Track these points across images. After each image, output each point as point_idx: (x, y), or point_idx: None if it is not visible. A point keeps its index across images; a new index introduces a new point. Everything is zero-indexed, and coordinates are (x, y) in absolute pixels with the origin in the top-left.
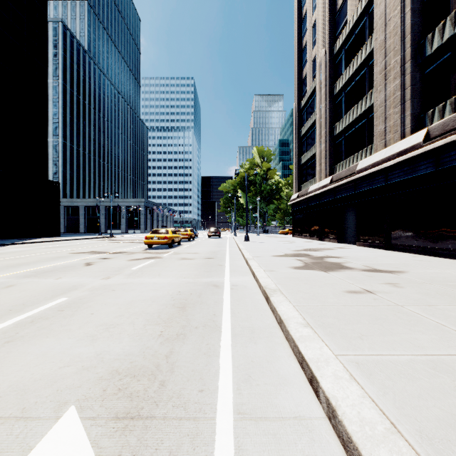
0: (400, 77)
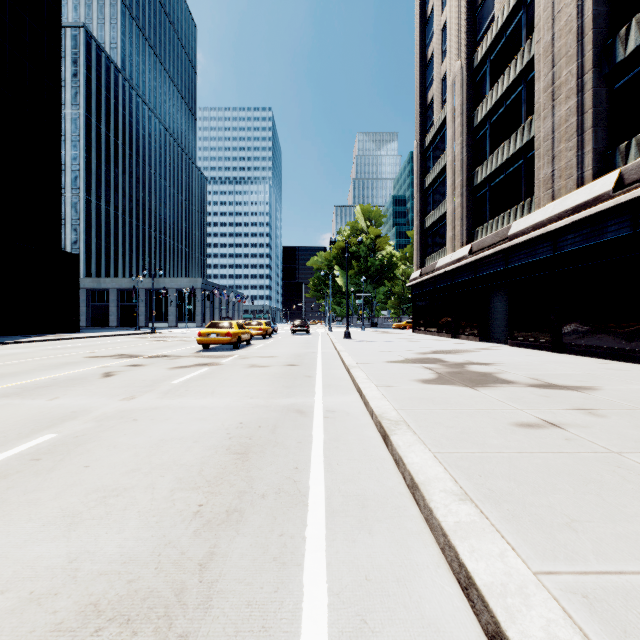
0: (575, 95)
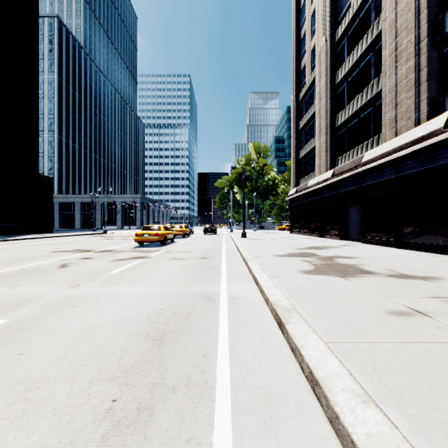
0: (414, 57)
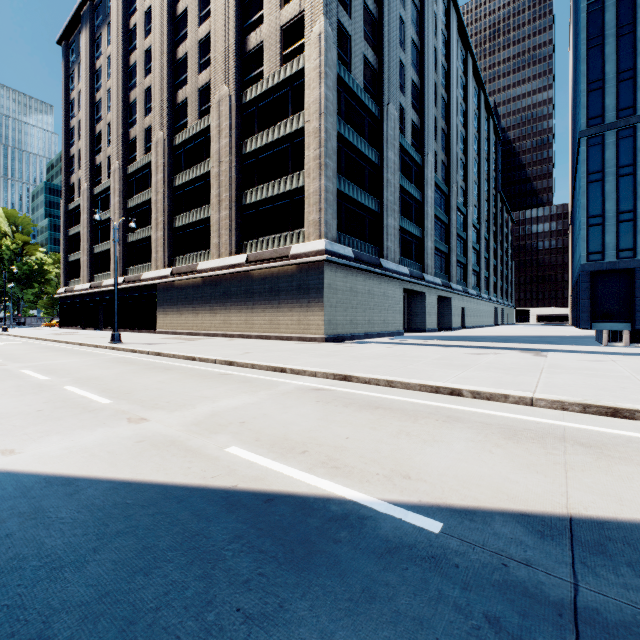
0: (119, 246)
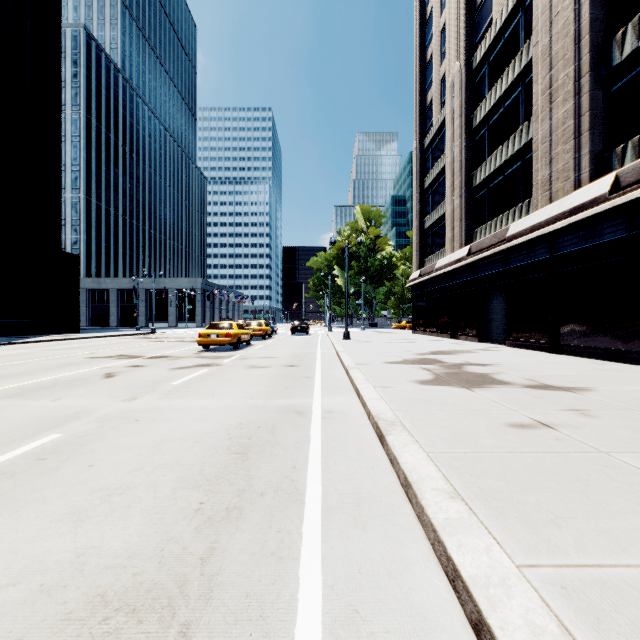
0: (573, 98)
